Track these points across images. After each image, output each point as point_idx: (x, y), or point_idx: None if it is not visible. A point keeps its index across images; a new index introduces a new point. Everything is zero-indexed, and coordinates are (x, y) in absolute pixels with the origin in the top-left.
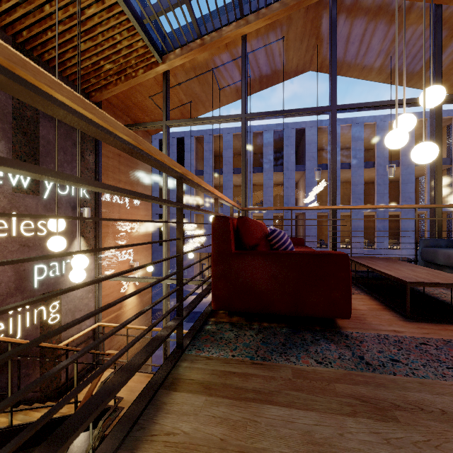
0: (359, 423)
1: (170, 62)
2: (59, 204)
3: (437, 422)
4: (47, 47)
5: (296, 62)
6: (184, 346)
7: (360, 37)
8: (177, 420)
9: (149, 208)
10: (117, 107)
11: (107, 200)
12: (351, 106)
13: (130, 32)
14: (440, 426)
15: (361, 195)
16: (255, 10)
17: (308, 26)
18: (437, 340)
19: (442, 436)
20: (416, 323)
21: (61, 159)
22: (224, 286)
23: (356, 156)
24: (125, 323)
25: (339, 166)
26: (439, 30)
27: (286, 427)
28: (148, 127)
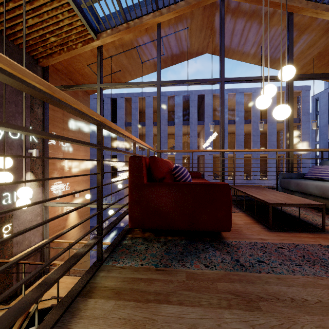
0: (233, 314)
1: (103, 39)
2: (11, 146)
3: (288, 309)
4: (0, 19)
5: (197, 46)
6: (103, 259)
7: (241, 32)
8: (88, 324)
9: (88, 150)
10: (61, 71)
11: (53, 144)
12: (234, 79)
13: (70, 13)
14: (290, 311)
15: (242, 143)
16: (167, 6)
17: (205, 21)
18: (290, 245)
19: (292, 319)
20: (276, 233)
21: (13, 110)
22: (138, 209)
23: (239, 115)
24: (40, 246)
25: (227, 122)
26: (292, 30)
27: (177, 322)
28: (86, 88)
